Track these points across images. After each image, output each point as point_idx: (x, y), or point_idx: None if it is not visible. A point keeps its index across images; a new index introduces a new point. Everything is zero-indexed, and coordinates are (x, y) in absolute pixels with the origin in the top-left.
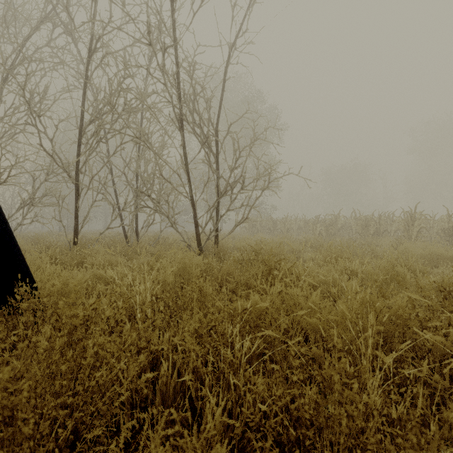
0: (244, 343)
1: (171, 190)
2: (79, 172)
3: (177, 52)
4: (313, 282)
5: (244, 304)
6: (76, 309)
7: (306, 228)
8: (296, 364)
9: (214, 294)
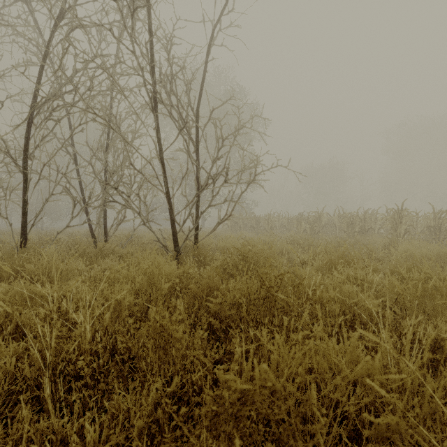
0: None
1: (143, 182)
2: (28, 158)
3: (148, 16)
4: (373, 337)
5: (241, 387)
6: None
7: (289, 225)
8: None
9: (188, 331)
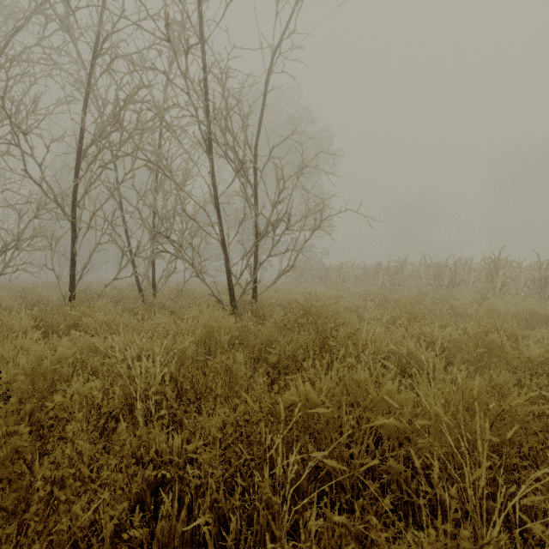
0: (290, 457)
1: (196, 230)
2: (77, 206)
3: (203, 52)
4: (389, 364)
5: (290, 398)
6: (52, 398)
7: (365, 277)
8: (381, 541)
9: (249, 373)
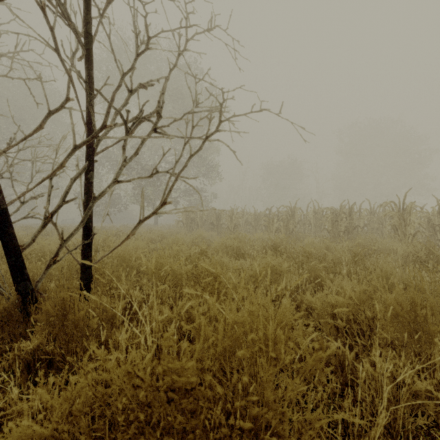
0: None
1: None
2: None
3: None
4: None
5: None
6: None
7: (256, 222)
8: None
9: None
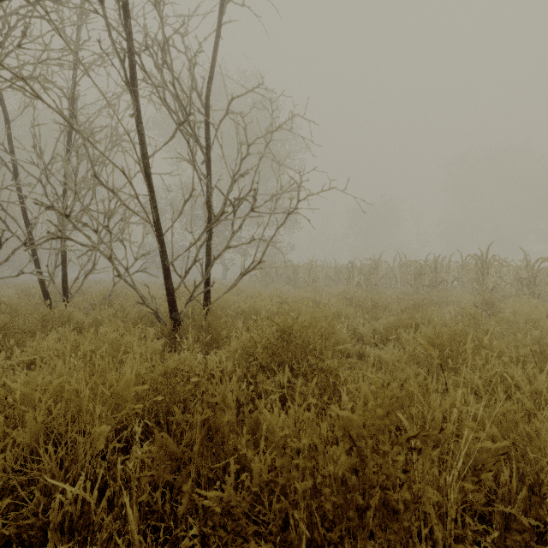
0: None
1: (115, 206)
2: None
3: None
4: None
5: None
6: None
7: (336, 276)
8: None
9: None
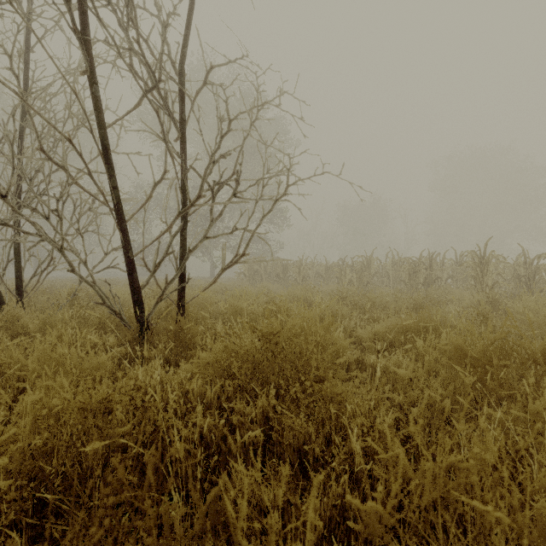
0: None
1: (65, 186)
2: None
3: None
4: None
5: None
6: None
7: (327, 274)
8: None
9: None
